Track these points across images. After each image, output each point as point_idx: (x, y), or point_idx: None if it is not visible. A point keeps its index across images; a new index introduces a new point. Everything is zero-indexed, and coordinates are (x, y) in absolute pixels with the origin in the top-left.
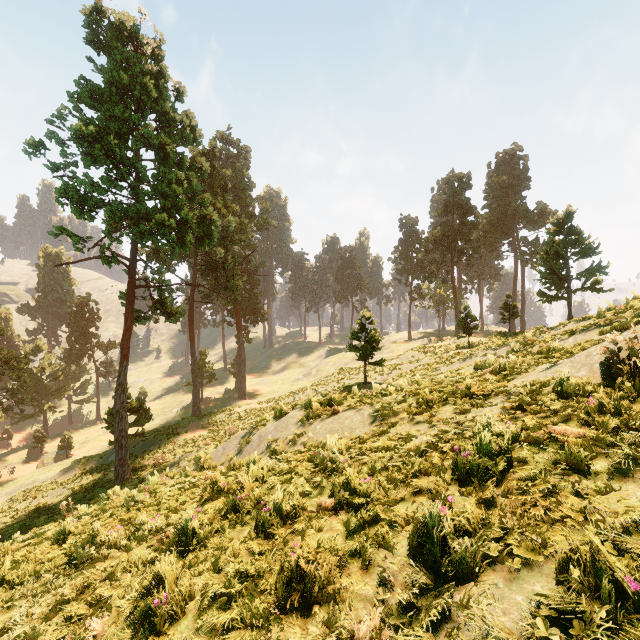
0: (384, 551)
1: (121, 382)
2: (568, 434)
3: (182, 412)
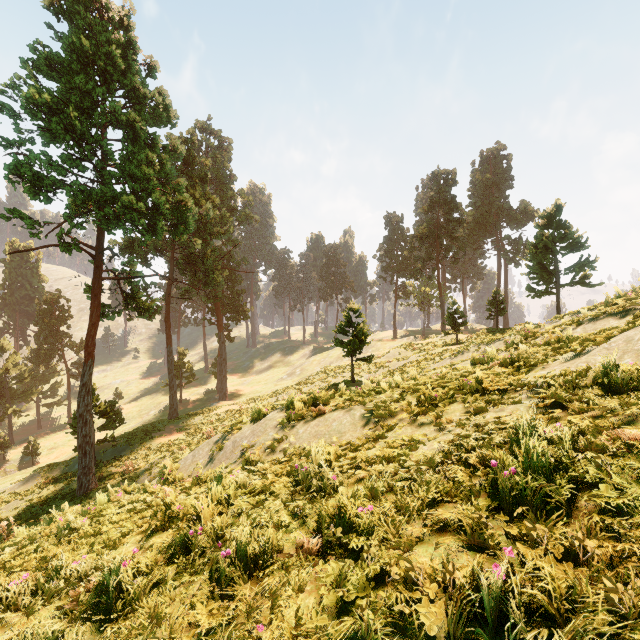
0: (403, 639)
1: (85, 383)
2: None
3: (159, 414)
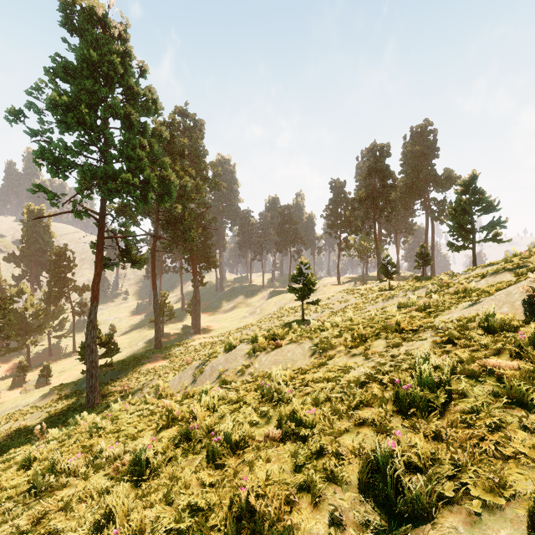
0: (333, 485)
1: (92, 320)
2: (503, 367)
3: (146, 345)
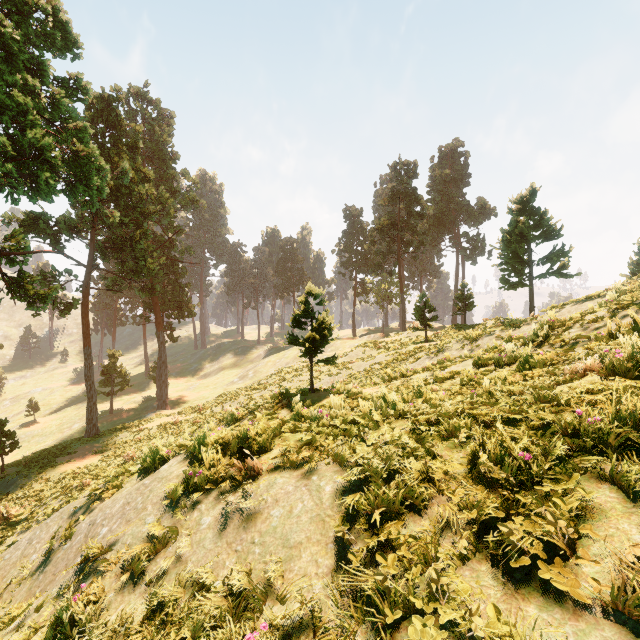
0: None
1: None
2: None
3: (83, 429)
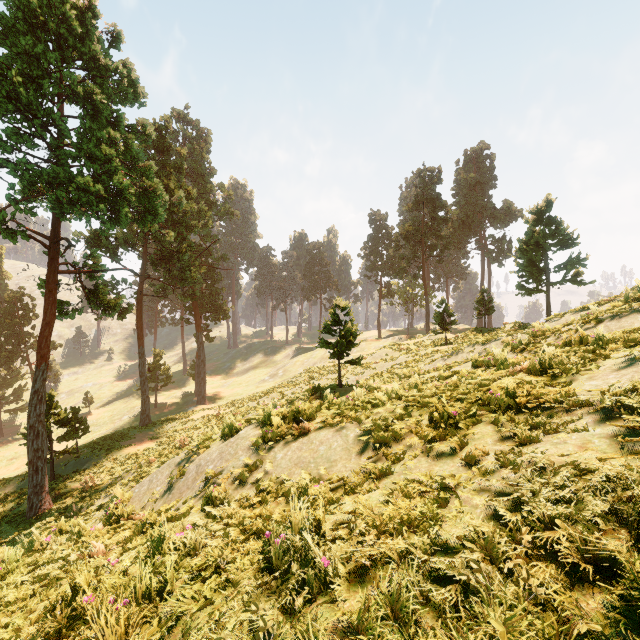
0: None
1: (37, 390)
2: None
3: (132, 420)
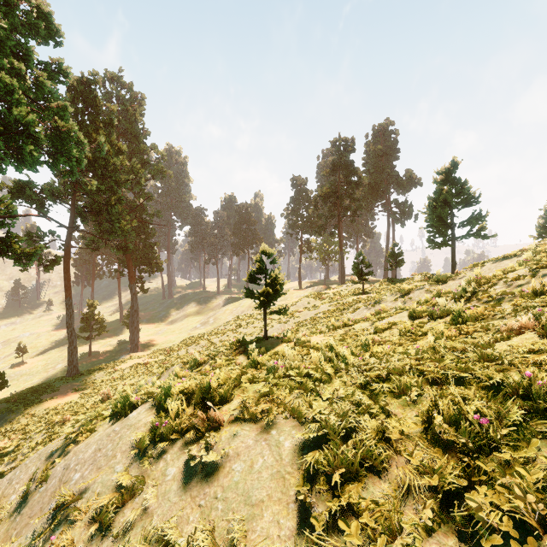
0: None
1: None
2: None
3: (65, 369)
